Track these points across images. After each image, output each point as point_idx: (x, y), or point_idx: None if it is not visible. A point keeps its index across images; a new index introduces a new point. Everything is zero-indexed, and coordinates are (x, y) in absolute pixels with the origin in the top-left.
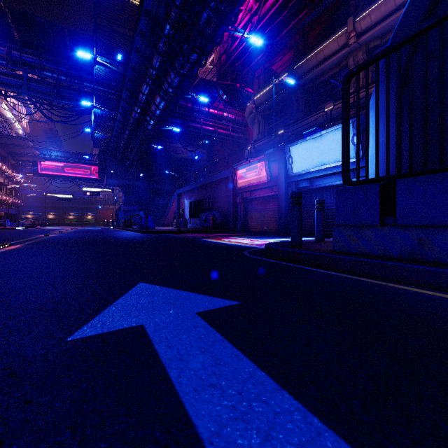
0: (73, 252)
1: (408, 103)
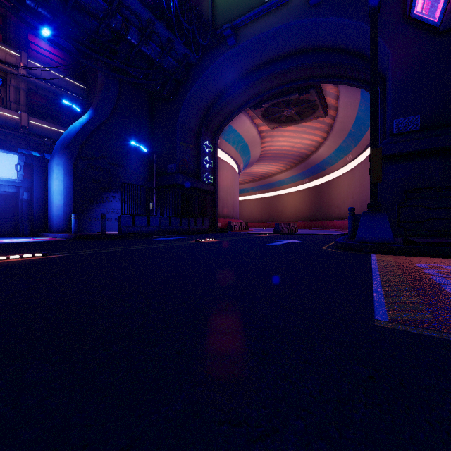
0: (79, 246)
1: (74, 172)
